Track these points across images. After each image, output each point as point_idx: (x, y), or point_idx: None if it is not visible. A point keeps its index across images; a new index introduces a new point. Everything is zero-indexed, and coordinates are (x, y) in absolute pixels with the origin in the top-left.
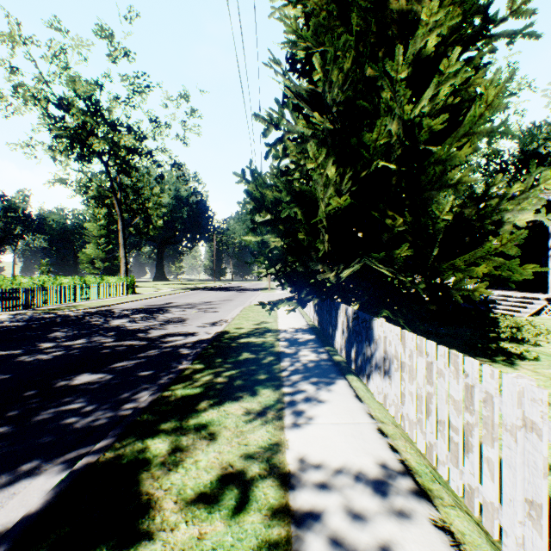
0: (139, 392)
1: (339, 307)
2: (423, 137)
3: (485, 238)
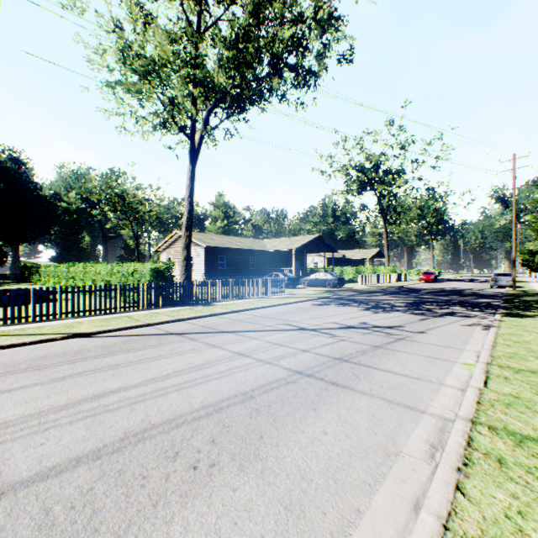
0: None
1: None
2: None
3: None
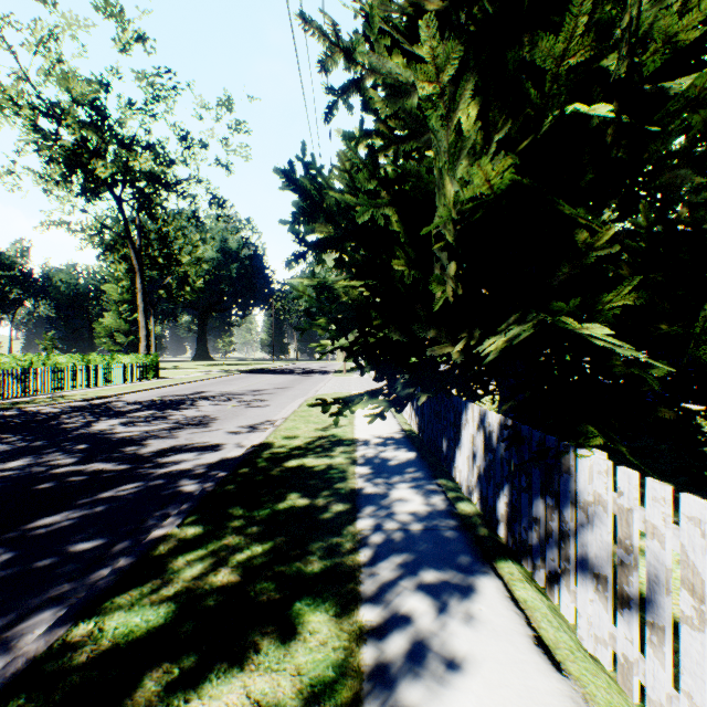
0: (35, 611)
1: (465, 409)
2: (646, 67)
3: None
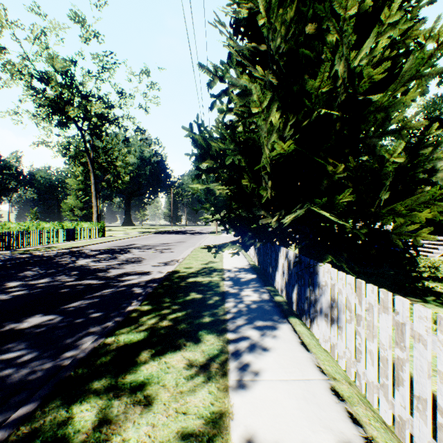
0: (84, 336)
1: (279, 250)
2: (362, 87)
3: (418, 186)
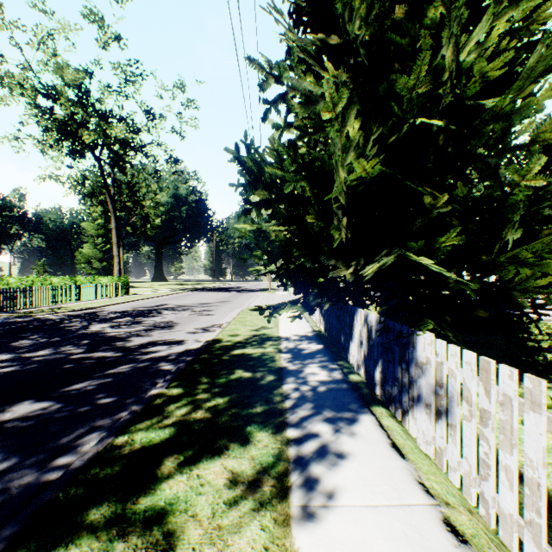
0: (87, 433)
1: (355, 313)
2: (470, 90)
3: (544, 226)
